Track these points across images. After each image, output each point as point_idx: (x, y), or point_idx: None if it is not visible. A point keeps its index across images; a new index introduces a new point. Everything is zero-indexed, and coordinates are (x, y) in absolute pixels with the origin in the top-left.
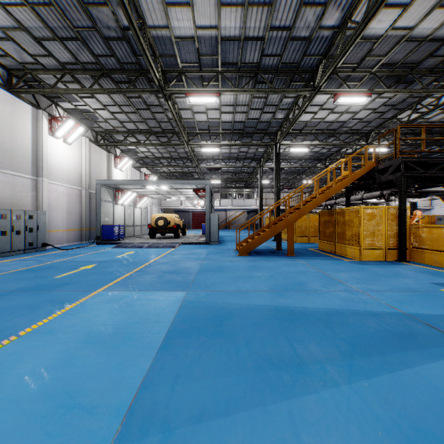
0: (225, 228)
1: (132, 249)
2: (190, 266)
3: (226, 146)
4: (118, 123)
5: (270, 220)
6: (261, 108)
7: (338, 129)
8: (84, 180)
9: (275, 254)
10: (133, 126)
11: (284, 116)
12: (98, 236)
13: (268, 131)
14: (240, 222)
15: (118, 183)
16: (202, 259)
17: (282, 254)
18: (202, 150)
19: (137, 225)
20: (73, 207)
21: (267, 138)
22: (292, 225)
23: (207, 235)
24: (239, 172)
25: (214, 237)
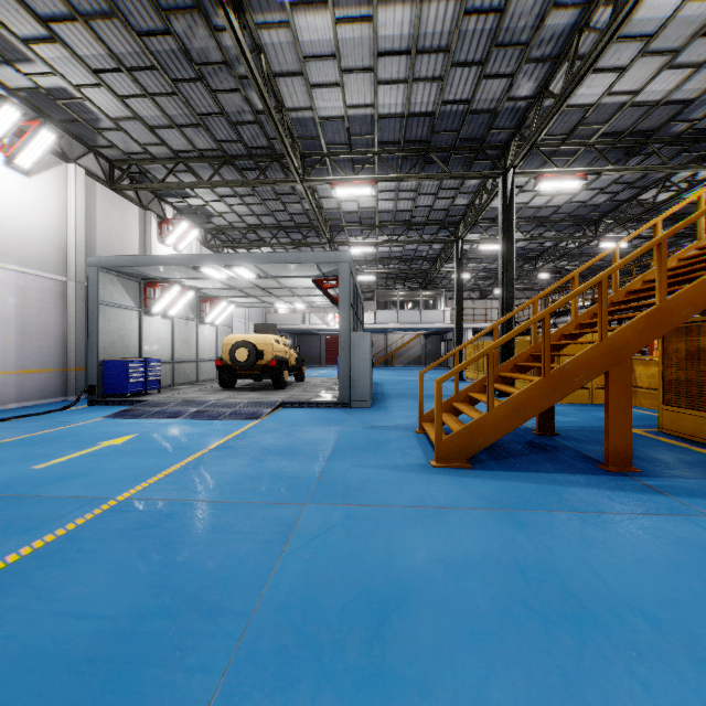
0: (385, 364)
1: (144, 424)
2: (230, 562)
3: (389, 181)
4: (148, 134)
5: (548, 346)
6: (482, 60)
7: (660, 129)
8: (72, 259)
9: (557, 462)
10: (182, 141)
11: (534, 88)
12: (91, 385)
13: (485, 144)
14: (411, 353)
15: (136, 262)
16: (308, 493)
17: (584, 462)
18: (334, 194)
19: (207, 360)
20: (39, 318)
21: (480, 166)
22: (625, 365)
23: (342, 385)
24: (412, 257)
25: (359, 390)
